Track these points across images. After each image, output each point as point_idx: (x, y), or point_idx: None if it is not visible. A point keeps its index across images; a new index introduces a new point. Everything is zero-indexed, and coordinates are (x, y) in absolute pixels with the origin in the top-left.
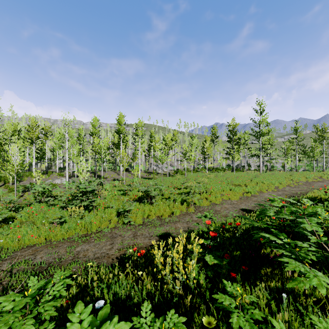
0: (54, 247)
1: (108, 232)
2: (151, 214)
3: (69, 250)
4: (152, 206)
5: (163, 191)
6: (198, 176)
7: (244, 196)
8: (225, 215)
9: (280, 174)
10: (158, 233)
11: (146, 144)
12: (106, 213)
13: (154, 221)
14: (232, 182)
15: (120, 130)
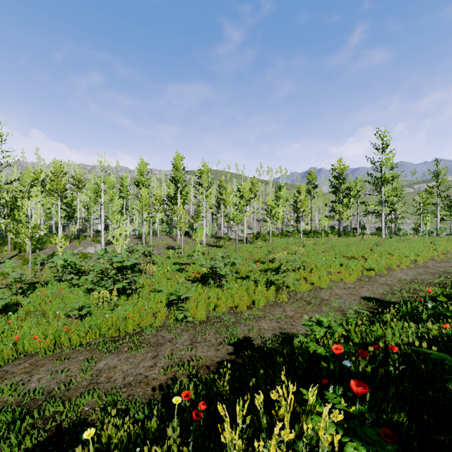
0: (63, 359)
1: (151, 334)
2: (220, 304)
3: (86, 367)
4: (222, 291)
5: (238, 267)
6: (289, 243)
7: (365, 276)
8: (338, 308)
9: (415, 240)
10: (231, 339)
11: (213, 197)
12: (150, 300)
13: (224, 316)
14: (343, 253)
15: (177, 177)
